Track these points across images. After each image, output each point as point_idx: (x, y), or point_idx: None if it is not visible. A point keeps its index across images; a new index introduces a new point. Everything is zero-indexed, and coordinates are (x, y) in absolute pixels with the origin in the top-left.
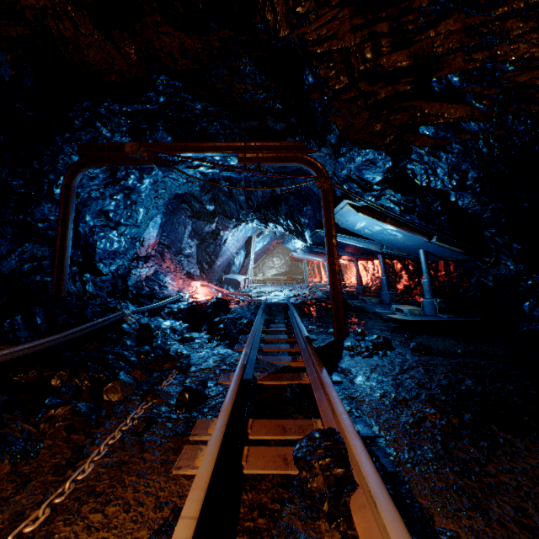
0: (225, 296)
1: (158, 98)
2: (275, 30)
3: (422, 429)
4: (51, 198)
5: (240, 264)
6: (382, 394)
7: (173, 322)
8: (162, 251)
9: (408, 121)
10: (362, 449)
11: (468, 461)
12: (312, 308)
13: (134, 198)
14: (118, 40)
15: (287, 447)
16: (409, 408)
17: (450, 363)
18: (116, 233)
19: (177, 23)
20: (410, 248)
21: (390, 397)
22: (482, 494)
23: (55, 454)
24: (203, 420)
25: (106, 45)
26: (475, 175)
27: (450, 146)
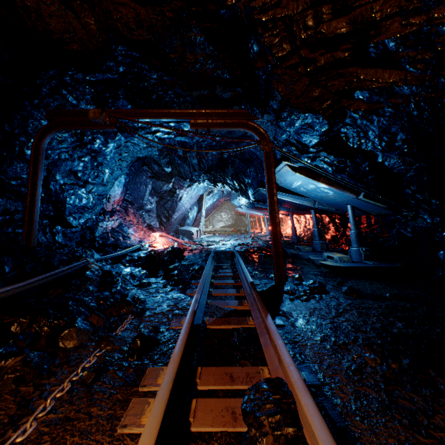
0: (180, 245)
1: (118, 68)
2: None
3: (364, 376)
4: (23, 158)
5: (193, 218)
6: (323, 338)
7: (133, 268)
8: (126, 206)
9: (345, 87)
10: (314, 409)
11: (415, 413)
12: (255, 255)
13: (100, 160)
14: (78, 11)
15: (235, 399)
16: (349, 353)
17: (380, 306)
18: (85, 191)
19: None
20: (339, 203)
21: (330, 340)
22: None
23: None
24: (153, 368)
25: (67, 14)
26: (404, 137)
27: (383, 109)
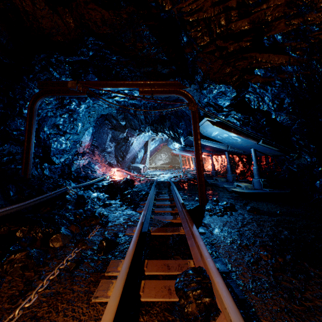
0: (132, 177)
1: (88, 52)
2: (162, 6)
3: (259, 266)
4: (21, 116)
5: (141, 158)
6: (231, 241)
7: (98, 193)
8: (93, 149)
9: (247, 66)
10: (223, 285)
11: (292, 290)
12: (185, 184)
13: (75, 116)
14: (61, 14)
15: (171, 280)
16: (250, 251)
17: (273, 220)
18: (64, 138)
19: (99, 2)
20: (245, 147)
21: (236, 243)
22: (305, 315)
23: (12, 287)
24: (114, 261)
25: (54, 16)
26: (289, 101)
27: (274, 82)
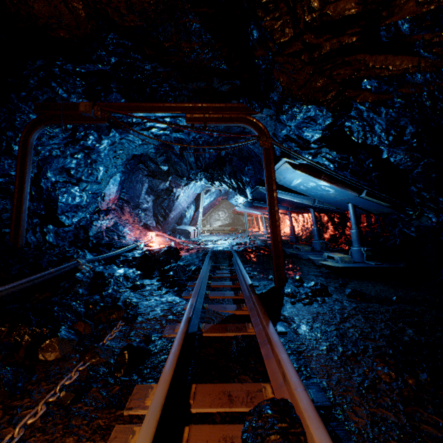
0: (177, 245)
1: (109, 58)
2: None
3: (379, 394)
4: (10, 154)
5: (190, 217)
6: (329, 347)
7: (126, 269)
8: (122, 205)
9: (351, 76)
10: None
11: None
12: (253, 255)
13: (94, 157)
14: None
15: (234, 425)
16: (360, 365)
17: (387, 310)
18: (78, 189)
19: None
20: (340, 202)
21: (337, 350)
22: None
23: None
24: (141, 386)
25: None
26: (413, 130)
27: (392, 100)
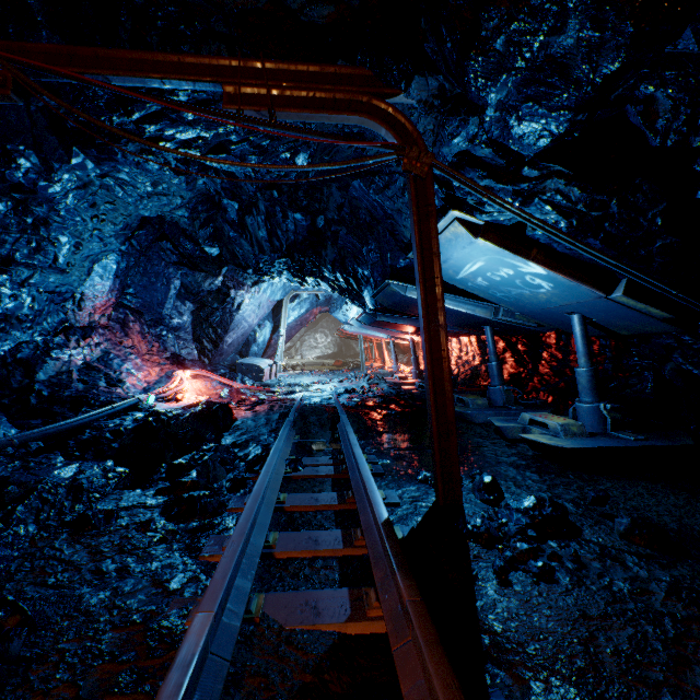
0: (234, 394)
1: None
2: None
3: None
4: None
5: (264, 343)
6: None
7: (87, 464)
8: (125, 319)
9: None
10: None
11: None
12: (378, 415)
13: (40, 212)
14: None
15: None
16: None
17: None
18: (7, 281)
19: None
20: (554, 311)
21: None
22: None
23: None
24: None
25: None
26: None
27: None
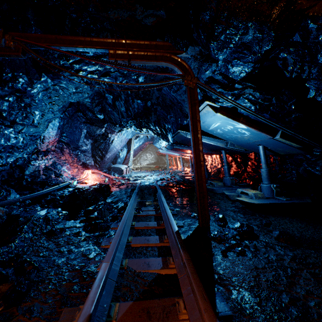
0: (110, 180)
1: None
2: None
3: None
4: None
5: (123, 157)
6: None
7: (50, 209)
8: (62, 147)
9: None
10: None
11: None
12: (174, 190)
13: (27, 101)
14: None
15: None
16: None
17: None
18: (12, 131)
19: None
20: (251, 144)
21: None
22: None
23: None
24: None
25: None
26: None
27: None
